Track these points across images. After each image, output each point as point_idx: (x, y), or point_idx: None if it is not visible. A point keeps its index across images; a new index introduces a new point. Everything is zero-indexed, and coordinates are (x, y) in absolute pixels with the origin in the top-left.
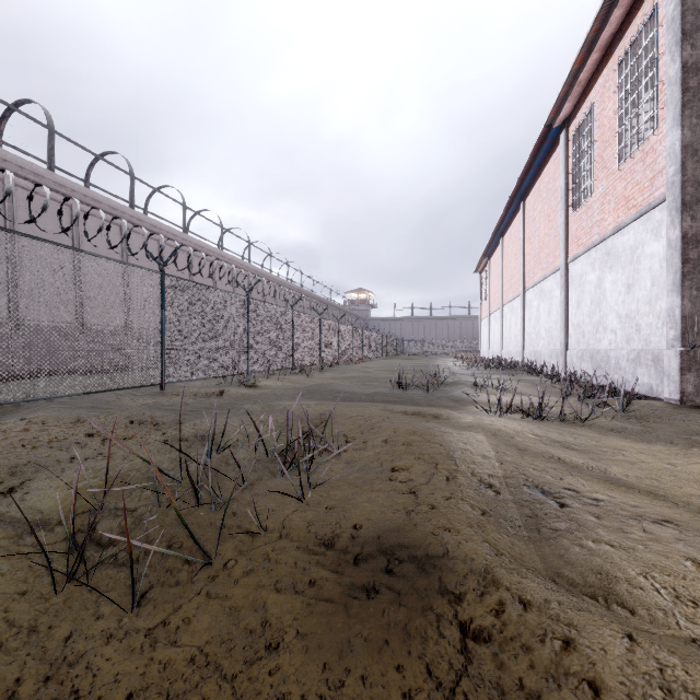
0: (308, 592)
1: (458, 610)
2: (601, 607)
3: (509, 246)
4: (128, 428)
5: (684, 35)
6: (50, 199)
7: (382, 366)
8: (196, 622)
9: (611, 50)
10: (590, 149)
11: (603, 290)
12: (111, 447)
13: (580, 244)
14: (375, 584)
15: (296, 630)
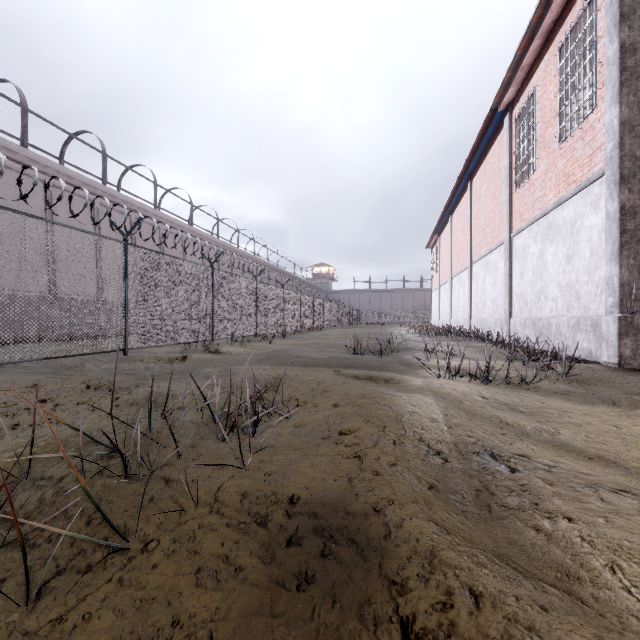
0: (232, 578)
1: (400, 604)
2: (564, 599)
3: (457, 223)
4: (83, 392)
5: (622, 17)
6: (24, 174)
7: (340, 334)
8: (97, 619)
9: (552, 37)
10: (532, 130)
11: (544, 261)
12: (61, 412)
13: (523, 219)
14: (307, 569)
15: (210, 630)
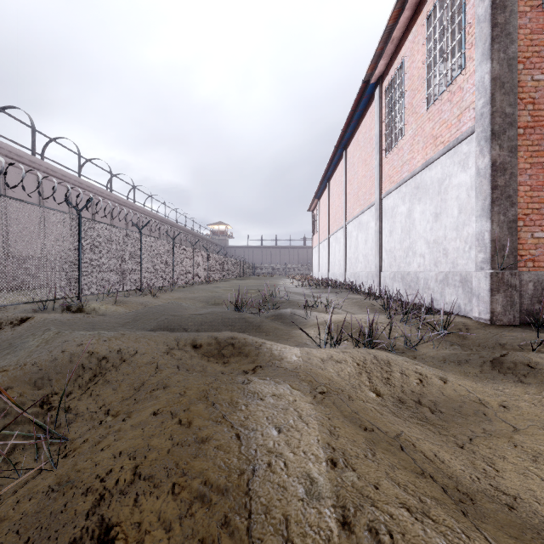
0: None
1: None
2: None
3: (334, 189)
4: None
5: None
6: None
7: (231, 286)
8: None
9: (420, 8)
10: (400, 98)
11: (412, 219)
12: None
13: (392, 181)
14: None
15: None
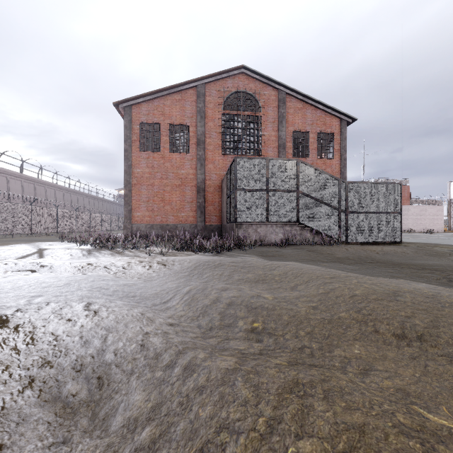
0: None
1: None
2: None
3: None
4: None
5: (124, 141)
6: None
7: None
8: None
9: None
10: None
11: None
12: None
13: None
14: None
15: None
